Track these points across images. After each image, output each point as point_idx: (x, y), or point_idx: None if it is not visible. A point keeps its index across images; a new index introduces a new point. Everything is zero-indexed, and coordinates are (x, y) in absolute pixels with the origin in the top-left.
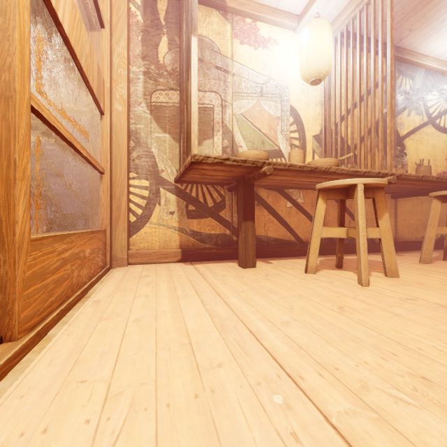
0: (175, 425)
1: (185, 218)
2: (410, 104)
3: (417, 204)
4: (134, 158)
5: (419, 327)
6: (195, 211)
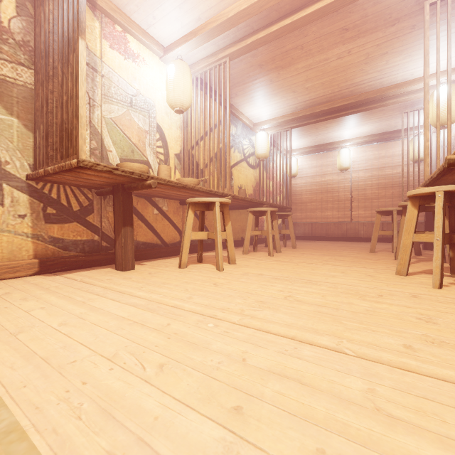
0: (170, 349)
1: (42, 222)
2: (235, 144)
3: (238, 214)
4: None
5: (253, 285)
6: (57, 215)
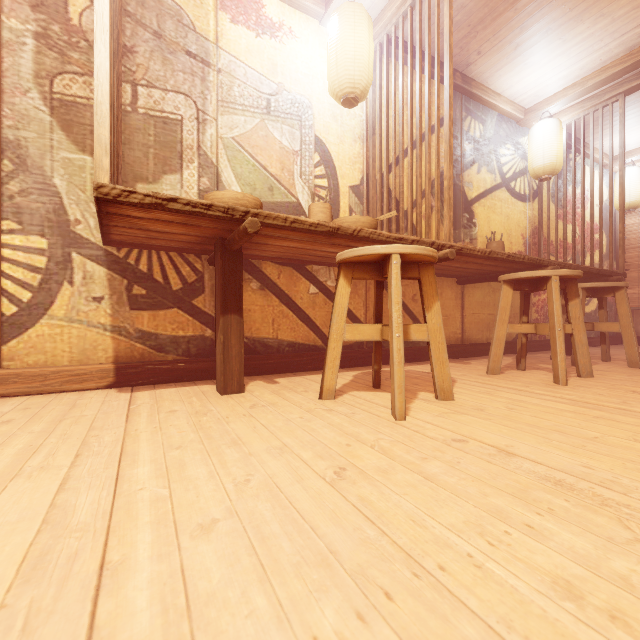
0: None
1: (126, 308)
2: (480, 157)
3: (488, 293)
4: (13, 193)
5: (456, 506)
6: (147, 298)
